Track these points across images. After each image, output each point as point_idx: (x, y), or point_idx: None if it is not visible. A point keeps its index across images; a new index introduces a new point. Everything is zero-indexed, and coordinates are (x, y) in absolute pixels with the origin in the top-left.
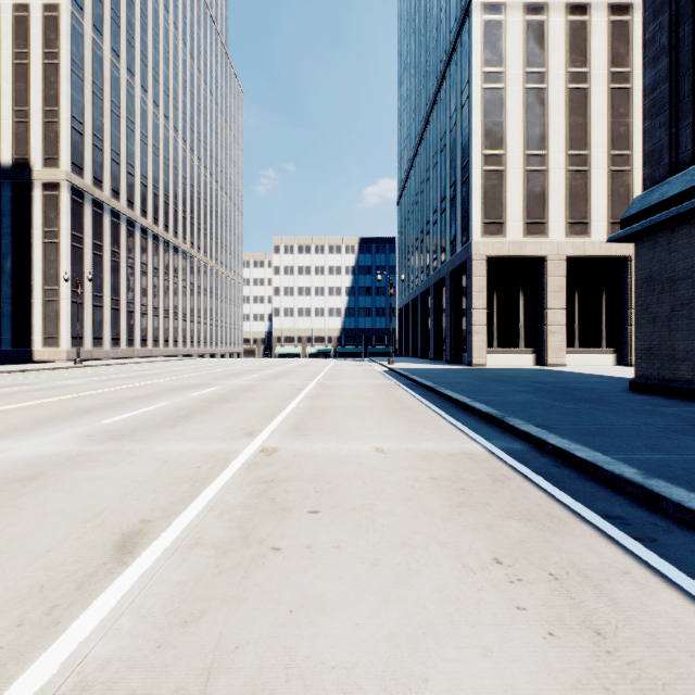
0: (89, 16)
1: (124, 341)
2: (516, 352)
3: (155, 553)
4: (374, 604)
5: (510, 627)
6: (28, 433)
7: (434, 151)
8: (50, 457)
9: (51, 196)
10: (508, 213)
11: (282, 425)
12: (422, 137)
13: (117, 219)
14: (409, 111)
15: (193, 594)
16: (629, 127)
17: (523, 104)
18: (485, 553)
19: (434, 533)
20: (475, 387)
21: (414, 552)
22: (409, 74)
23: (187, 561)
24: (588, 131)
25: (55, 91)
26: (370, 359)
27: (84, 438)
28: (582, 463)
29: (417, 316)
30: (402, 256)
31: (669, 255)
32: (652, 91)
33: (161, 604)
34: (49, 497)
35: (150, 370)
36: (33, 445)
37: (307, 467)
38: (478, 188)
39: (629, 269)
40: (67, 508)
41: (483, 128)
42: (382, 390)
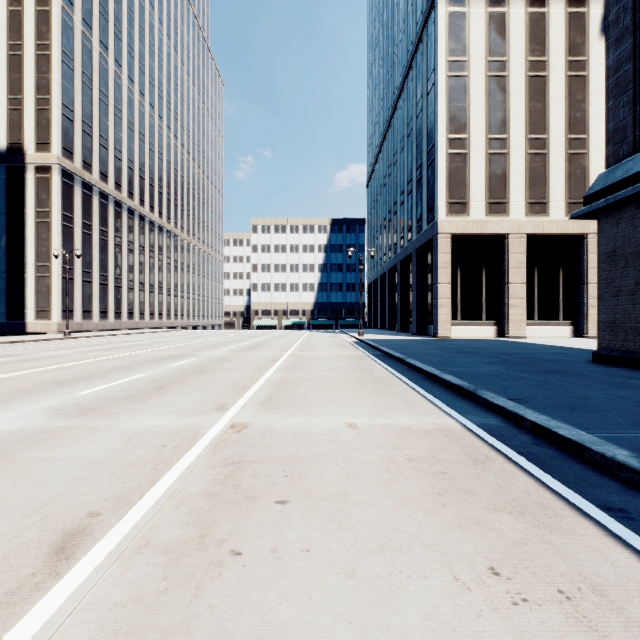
0: (79, 11)
1: (112, 314)
2: (478, 324)
3: (96, 559)
4: (350, 639)
5: None
6: None
7: (401, 136)
8: (12, 434)
9: (43, 178)
10: (471, 193)
11: (255, 397)
12: (390, 123)
13: (106, 201)
14: (378, 100)
15: (130, 623)
16: (585, 112)
17: (486, 91)
18: (478, 559)
19: (417, 531)
20: (442, 358)
21: (395, 558)
22: (378, 65)
23: (130, 572)
24: (546, 117)
25: (47, 81)
26: (341, 331)
27: (53, 412)
28: (566, 442)
29: (385, 291)
30: (371, 235)
31: (633, 230)
32: (615, 71)
33: (87, 639)
34: None
35: (134, 342)
36: None
37: (277, 446)
38: (443, 170)
39: (585, 246)
40: (12, 497)
41: (448, 114)
42: (353, 361)
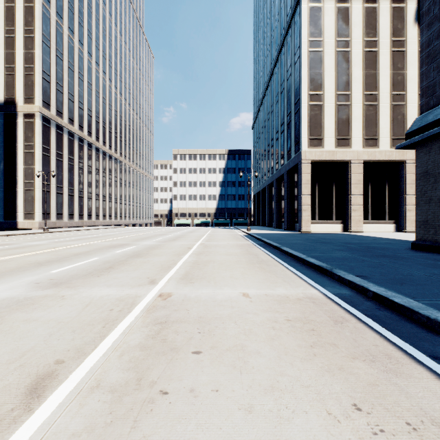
0: (54, 6)
1: (76, 216)
2: (330, 223)
3: (59, 397)
4: None
5: None
6: None
7: (276, 93)
8: (3, 301)
9: (29, 122)
10: (325, 132)
11: (176, 274)
12: (269, 84)
13: (72, 137)
14: (260, 68)
15: None
16: (404, 76)
17: (335, 61)
18: (344, 397)
19: (297, 375)
20: (306, 246)
21: (282, 396)
22: (260, 44)
23: (85, 408)
24: (377, 79)
25: (32, 54)
26: (235, 228)
27: (33, 285)
28: (400, 307)
29: (265, 200)
30: (255, 161)
31: None
32: (427, 46)
33: None
34: None
35: (92, 235)
36: None
37: (193, 310)
38: (305, 116)
39: (404, 169)
40: (0, 349)
41: (309, 77)
42: (244, 248)
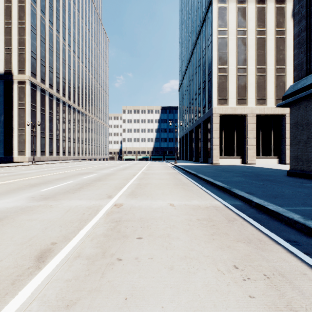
0: (39, 6)
1: (55, 153)
2: (233, 158)
3: (56, 262)
4: (171, 294)
5: (247, 309)
6: (4, 196)
7: (195, 66)
8: (12, 208)
9: (21, 87)
10: (229, 94)
11: (125, 192)
12: (190, 60)
13: (52, 98)
14: (184, 49)
15: (73, 287)
16: (284, 55)
17: (236, 45)
18: (229, 262)
19: (201, 250)
20: (215, 174)
21: (191, 261)
22: (184, 32)
23: (72, 267)
24: (265, 57)
25: (23, 39)
26: (166, 161)
27: (30, 198)
28: (271, 212)
29: (187, 141)
30: (180, 114)
31: (306, 112)
32: (297, 36)
33: (55, 294)
34: (7, 230)
35: (66, 166)
36: (5, 202)
37: (137, 213)
38: (215, 83)
39: (284, 120)
40: (15, 236)
41: (218, 56)
42: (172, 175)
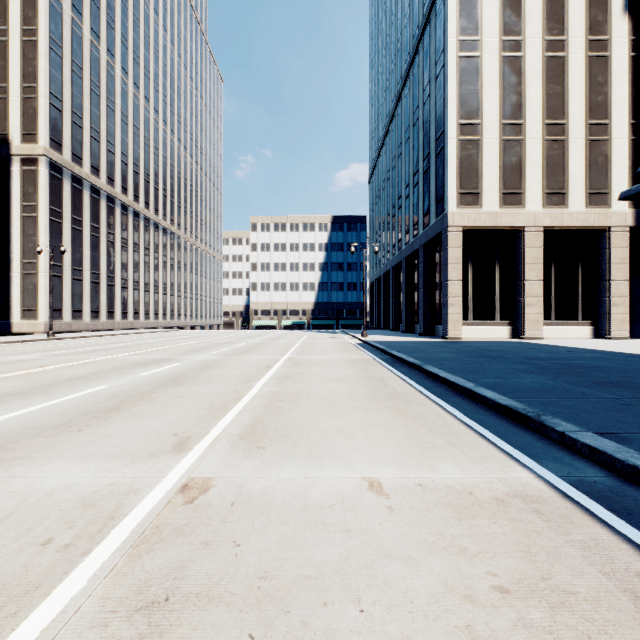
0: None
1: (104, 314)
2: (491, 324)
3: None
4: None
5: None
6: None
7: (406, 126)
8: None
9: (29, 170)
10: (484, 183)
11: (233, 425)
12: (394, 114)
13: (97, 195)
14: (381, 91)
15: None
16: (607, 96)
17: (500, 73)
18: None
19: None
20: (466, 364)
21: None
22: (381, 56)
23: None
24: (565, 100)
25: (34, 68)
26: (343, 332)
27: None
28: None
29: (388, 289)
30: (373, 232)
31: None
32: None
33: None
34: None
35: (119, 343)
36: None
37: (249, 542)
38: (453, 158)
39: (607, 240)
40: None
41: (459, 97)
42: (360, 367)
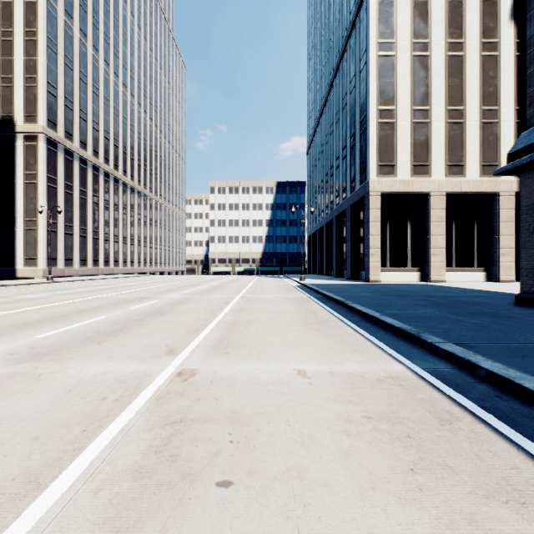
0: (62, 3)
1: (90, 262)
2: (404, 270)
3: None
4: None
5: None
6: None
7: (337, 110)
8: None
9: (31, 145)
10: (398, 157)
11: (206, 340)
12: (327, 99)
13: (85, 165)
14: (316, 80)
15: None
16: (497, 87)
17: (411, 69)
18: None
19: None
20: (378, 301)
21: None
22: (316, 50)
23: None
24: (463, 91)
25: (34, 62)
26: (286, 276)
27: (4, 356)
28: None
29: (322, 242)
30: (310, 195)
31: None
32: None
33: None
34: None
35: (106, 285)
36: None
37: (224, 398)
38: (374, 137)
39: (497, 203)
40: None
41: (378, 88)
42: (298, 303)
